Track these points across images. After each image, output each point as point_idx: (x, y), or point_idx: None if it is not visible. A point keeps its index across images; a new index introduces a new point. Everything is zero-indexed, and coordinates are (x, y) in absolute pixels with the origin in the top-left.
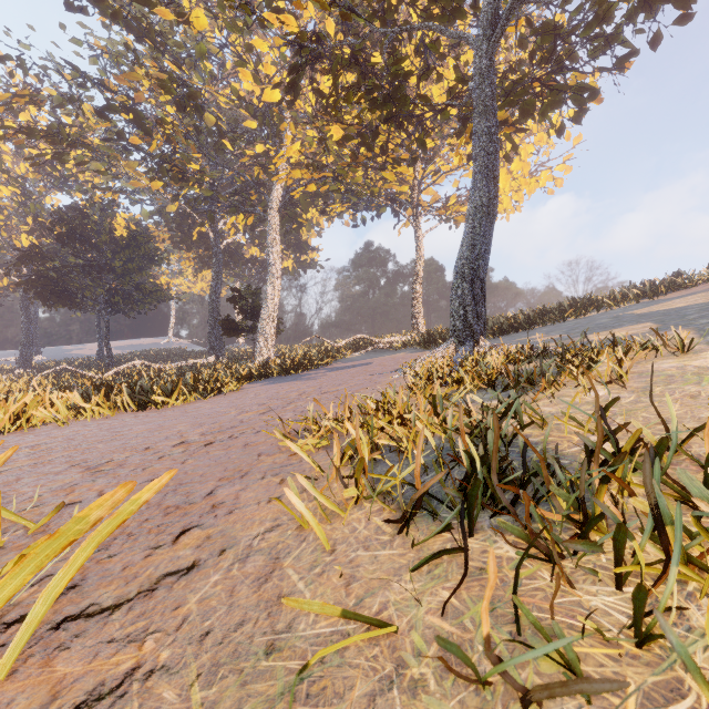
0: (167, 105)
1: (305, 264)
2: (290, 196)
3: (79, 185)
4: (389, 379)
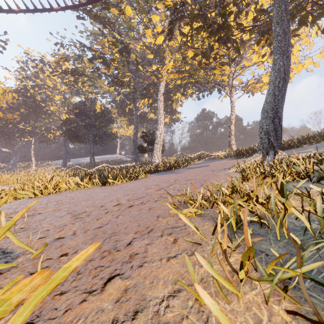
0: (116, 54)
1: (174, 120)
2: (168, 88)
3: (83, 93)
4: (223, 173)
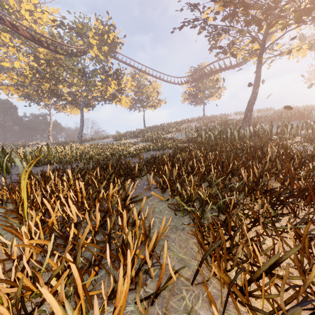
0: None
1: None
2: None
3: None
4: None
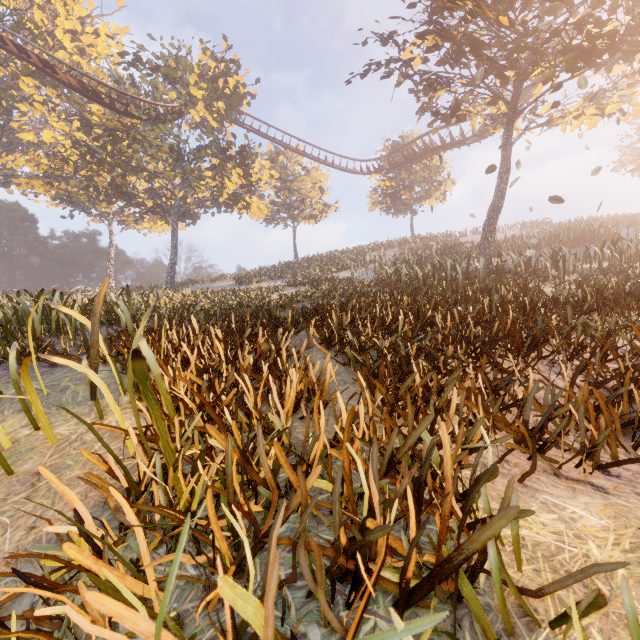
0: None
1: None
2: (4, 182)
3: None
4: None
